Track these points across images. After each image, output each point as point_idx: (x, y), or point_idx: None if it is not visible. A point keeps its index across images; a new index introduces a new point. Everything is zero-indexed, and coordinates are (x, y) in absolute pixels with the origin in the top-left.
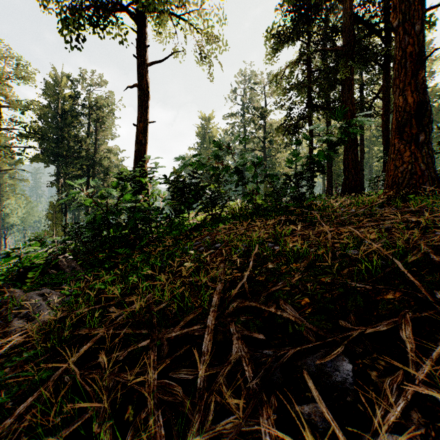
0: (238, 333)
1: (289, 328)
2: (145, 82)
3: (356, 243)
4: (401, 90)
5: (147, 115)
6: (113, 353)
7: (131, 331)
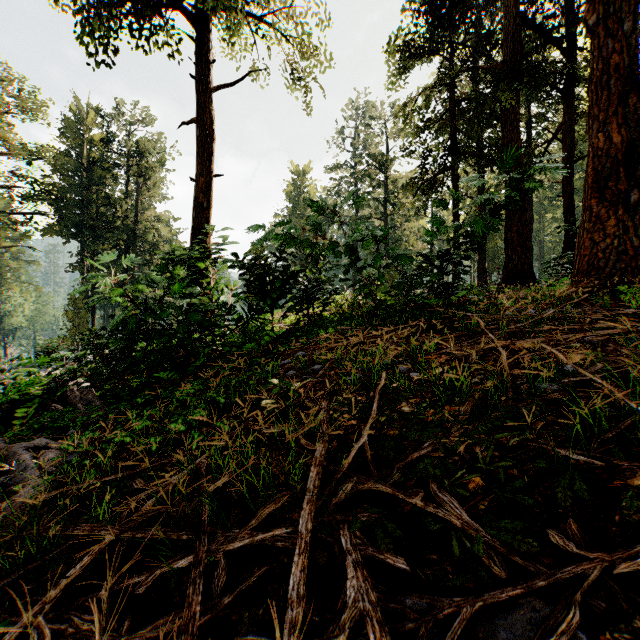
0: (355, 550)
1: (453, 545)
2: (208, 116)
3: (554, 371)
4: (600, 123)
5: (211, 165)
6: (129, 578)
7: (162, 535)
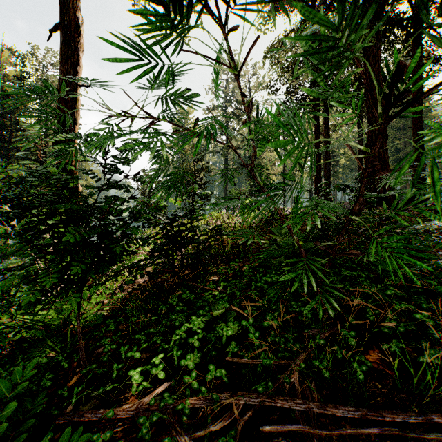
0: None
1: None
2: (72, 19)
3: None
4: None
5: (76, 74)
6: None
7: None
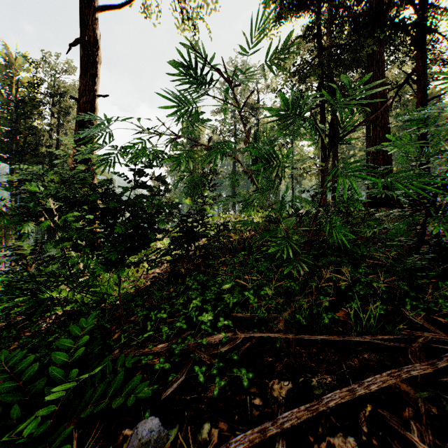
0: None
1: None
2: (91, 34)
3: None
4: None
5: (94, 85)
6: None
7: None
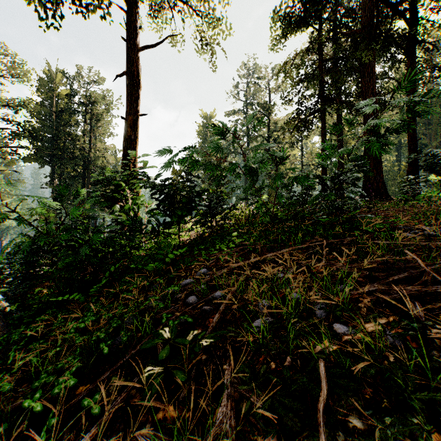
0: None
1: None
2: (135, 68)
3: None
4: None
5: (137, 107)
6: None
7: None
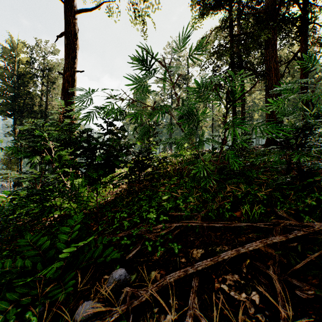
0: None
1: None
2: (72, 29)
3: None
4: None
5: (74, 64)
6: None
7: None
